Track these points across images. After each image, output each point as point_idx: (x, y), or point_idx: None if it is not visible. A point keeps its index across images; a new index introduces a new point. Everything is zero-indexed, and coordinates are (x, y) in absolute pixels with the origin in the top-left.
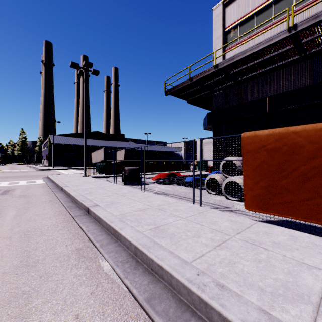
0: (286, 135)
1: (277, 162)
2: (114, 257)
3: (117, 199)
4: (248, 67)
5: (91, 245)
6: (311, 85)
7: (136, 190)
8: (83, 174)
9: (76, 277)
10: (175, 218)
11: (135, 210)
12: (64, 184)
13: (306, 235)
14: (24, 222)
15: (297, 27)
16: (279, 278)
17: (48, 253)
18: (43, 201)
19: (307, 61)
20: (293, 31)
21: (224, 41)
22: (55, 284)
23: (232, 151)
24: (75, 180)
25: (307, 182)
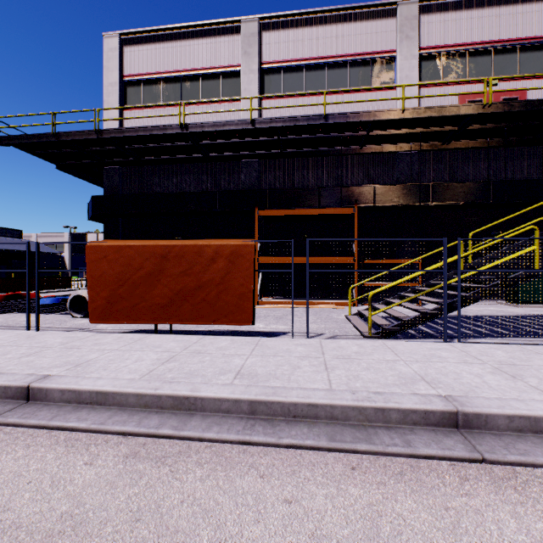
0: (123, 248)
1: (117, 273)
2: None
3: None
4: (149, 148)
5: None
6: (209, 191)
7: None
8: None
9: None
10: None
11: None
12: None
13: (134, 335)
14: None
15: (188, 128)
16: (69, 360)
17: None
18: None
19: (211, 163)
20: (185, 131)
21: (122, 93)
22: None
23: None
24: None
25: (137, 289)
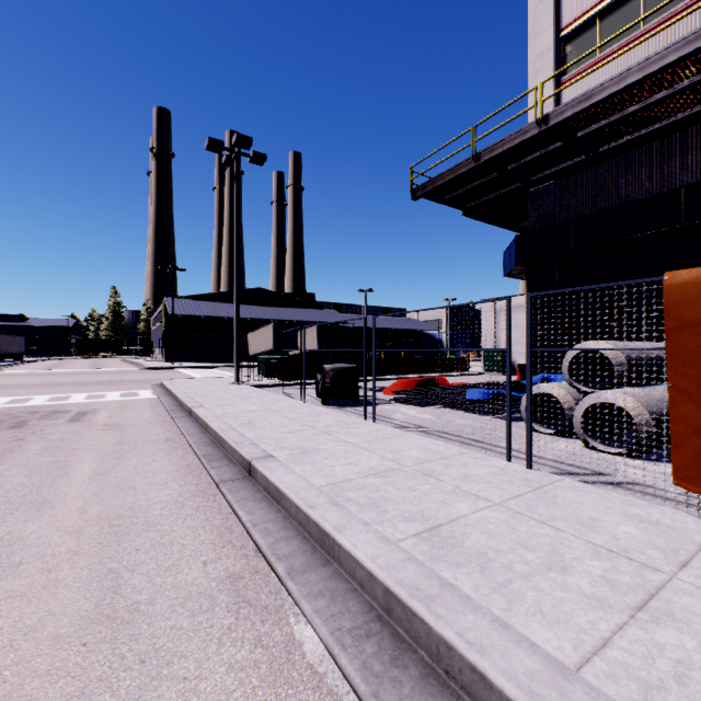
0: None
1: None
2: (330, 614)
3: (315, 443)
4: (628, 116)
5: (264, 568)
6: None
7: (353, 420)
8: (233, 380)
9: (232, 675)
10: (474, 501)
11: (363, 472)
12: (195, 401)
13: None
14: (112, 491)
15: None
16: None
17: (162, 583)
18: (151, 440)
19: None
20: None
21: (558, 60)
22: (178, 692)
23: (579, 327)
24: (217, 393)
25: None
